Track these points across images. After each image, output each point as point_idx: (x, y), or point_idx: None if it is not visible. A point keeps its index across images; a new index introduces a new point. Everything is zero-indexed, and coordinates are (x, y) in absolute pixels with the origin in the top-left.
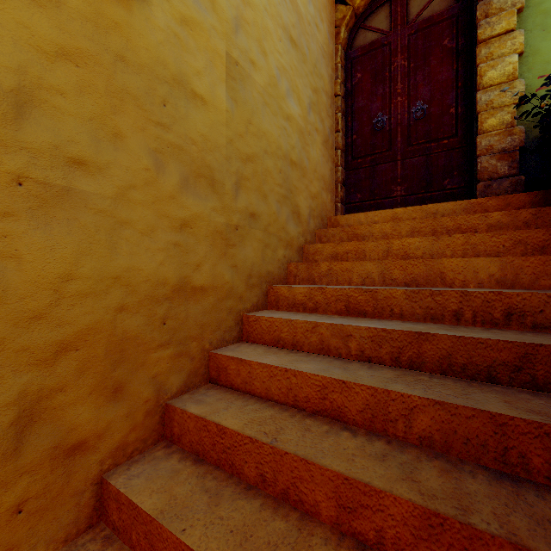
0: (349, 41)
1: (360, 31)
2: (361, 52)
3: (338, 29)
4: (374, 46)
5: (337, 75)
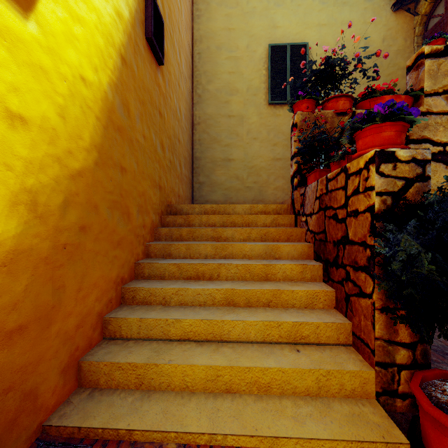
0: (425, 28)
1: (430, 20)
2: (430, 32)
3: (414, 29)
4: (436, 26)
5: (414, 52)
